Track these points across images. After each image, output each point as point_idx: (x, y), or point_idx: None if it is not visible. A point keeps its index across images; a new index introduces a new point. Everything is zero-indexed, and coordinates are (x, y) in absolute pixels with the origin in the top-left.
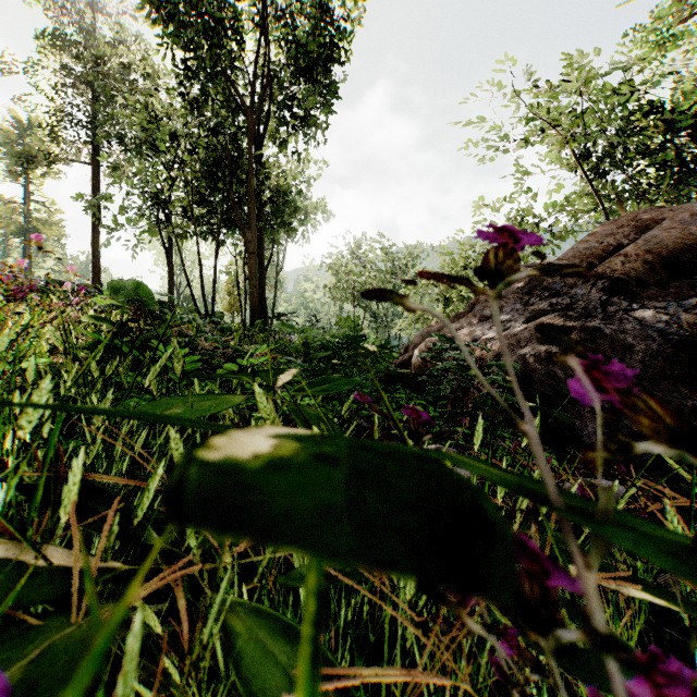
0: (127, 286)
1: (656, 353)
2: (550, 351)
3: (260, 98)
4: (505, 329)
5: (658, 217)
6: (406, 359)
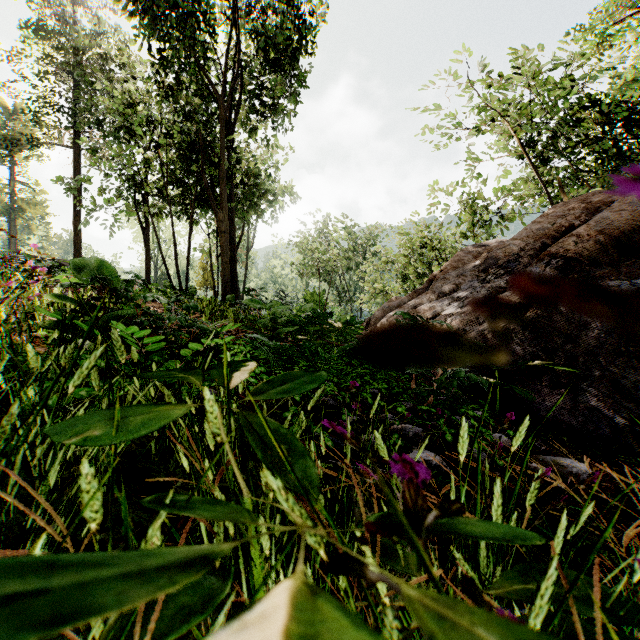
0: (90, 265)
1: (611, 330)
2: (508, 327)
3: (231, 87)
4: (464, 305)
5: (607, 199)
6: (369, 333)
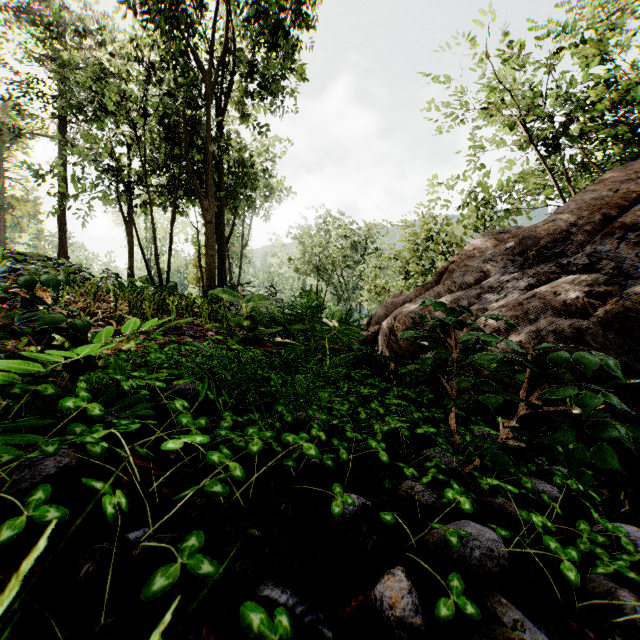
0: None
1: None
2: (576, 326)
3: (218, 62)
4: (500, 297)
5: None
6: (372, 334)
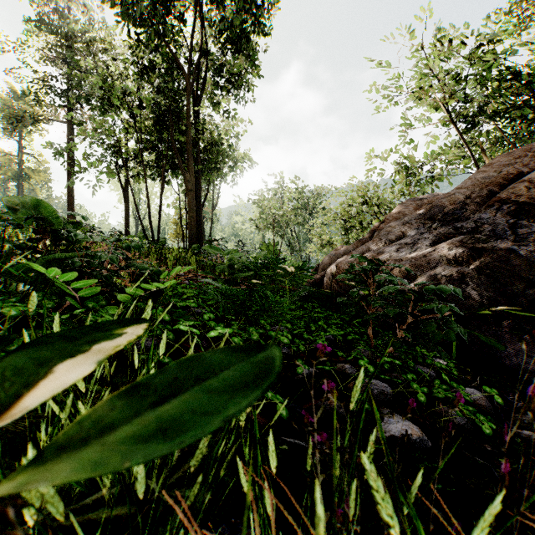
0: (24, 203)
1: None
2: (461, 271)
3: (197, 64)
4: (412, 251)
5: None
6: (319, 278)
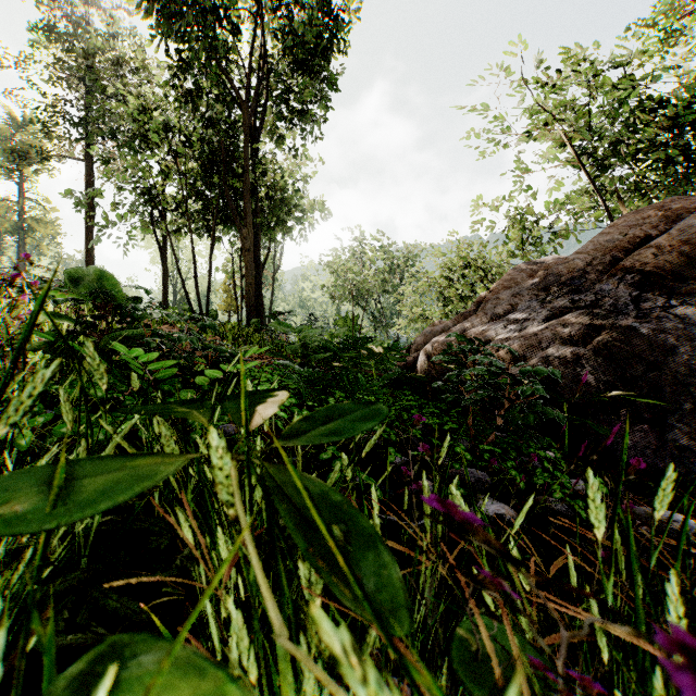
0: (90, 277)
1: None
2: (577, 352)
3: (257, 90)
4: (522, 328)
5: (689, 205)
6: (411, 361)
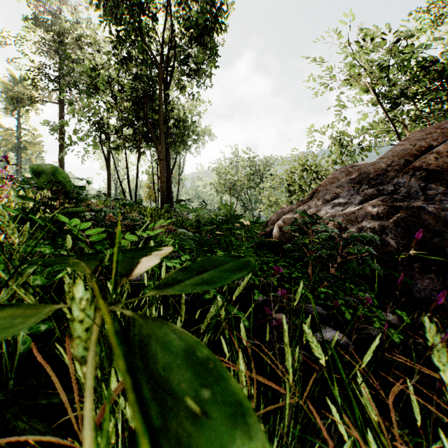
0: (46, 170)
1: None
2: (382, 225)
3: (167, 55)
4: (344, 209)
5: None
6: (268, 231)
